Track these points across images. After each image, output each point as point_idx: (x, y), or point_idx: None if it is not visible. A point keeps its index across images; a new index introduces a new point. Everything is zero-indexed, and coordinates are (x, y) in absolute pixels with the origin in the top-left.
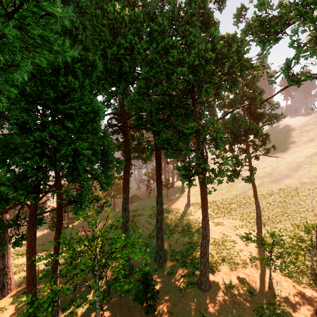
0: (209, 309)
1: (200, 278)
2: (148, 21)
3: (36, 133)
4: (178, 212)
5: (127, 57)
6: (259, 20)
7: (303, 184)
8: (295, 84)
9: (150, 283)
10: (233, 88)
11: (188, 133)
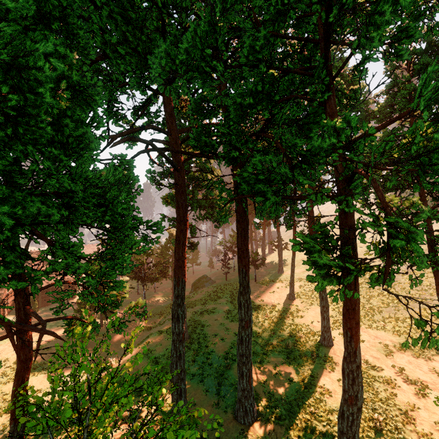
0: None
1: None
2: None
3: None
4: (275, 309)
5: None
6: None
7: None
8: None
9: None
10: None
11: (323, 151)
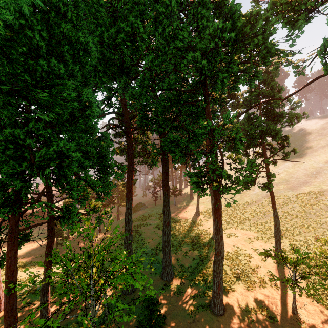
0: None
1: (213, 300)
2: (153, 4)
3: (7, 130)
4: (187, 221)
5: (128, 44)
6: None
7: (324, 191)
8: None
9: (155, 308)
10: (253, 80)
11: (200, 134)
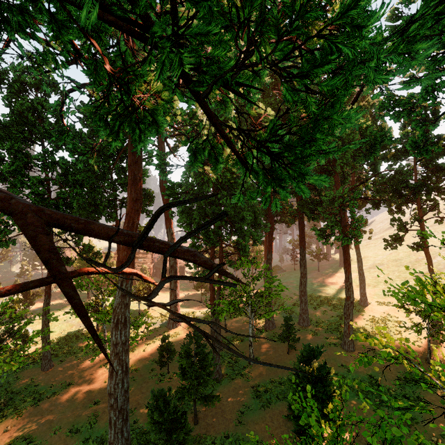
0: (349, 363)
1: (343, 339)
2: None
3: (224, 208)
4: (331, 287)
5: None
6: (388, 103)
7: None
8: (424, 155)
9: (291, 325)
10: (373, 155)
11: (326, 200)
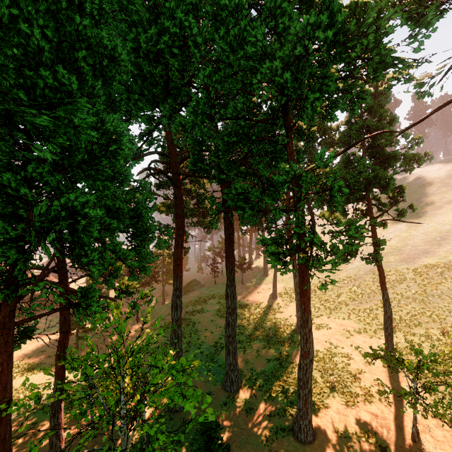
0: None
1: (297, 422)
2: None
3: None
4: (259, 306)
5: (176, 52)
6: None
7: None
8: None
9: (215, 434)
10: (357, 105)
11: (280, 182)
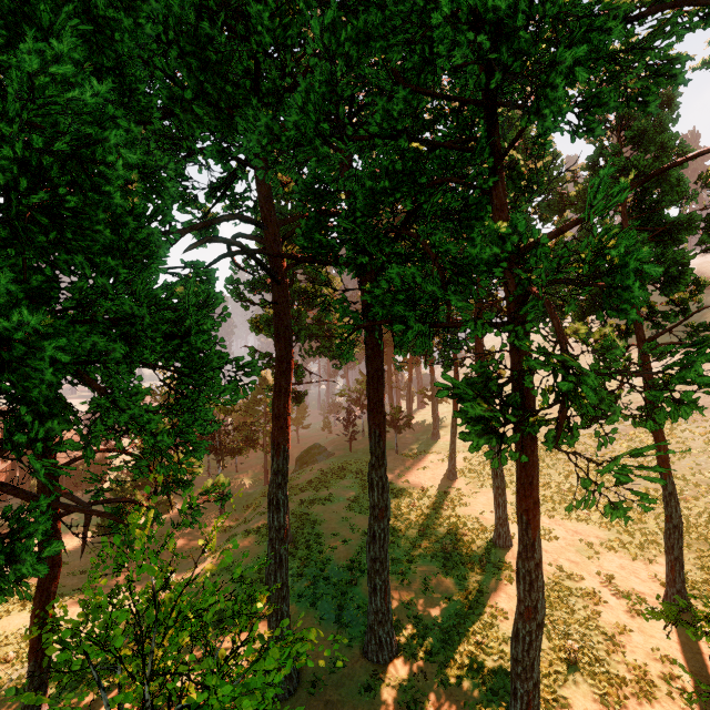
0: None
1: None
2: None
3: None
4: (426, 494)
5: None
6: None
7: None
8: None
9: None
10: (652, 93)
11: (484, 263)
